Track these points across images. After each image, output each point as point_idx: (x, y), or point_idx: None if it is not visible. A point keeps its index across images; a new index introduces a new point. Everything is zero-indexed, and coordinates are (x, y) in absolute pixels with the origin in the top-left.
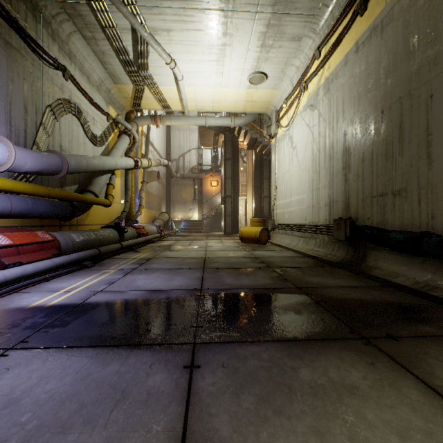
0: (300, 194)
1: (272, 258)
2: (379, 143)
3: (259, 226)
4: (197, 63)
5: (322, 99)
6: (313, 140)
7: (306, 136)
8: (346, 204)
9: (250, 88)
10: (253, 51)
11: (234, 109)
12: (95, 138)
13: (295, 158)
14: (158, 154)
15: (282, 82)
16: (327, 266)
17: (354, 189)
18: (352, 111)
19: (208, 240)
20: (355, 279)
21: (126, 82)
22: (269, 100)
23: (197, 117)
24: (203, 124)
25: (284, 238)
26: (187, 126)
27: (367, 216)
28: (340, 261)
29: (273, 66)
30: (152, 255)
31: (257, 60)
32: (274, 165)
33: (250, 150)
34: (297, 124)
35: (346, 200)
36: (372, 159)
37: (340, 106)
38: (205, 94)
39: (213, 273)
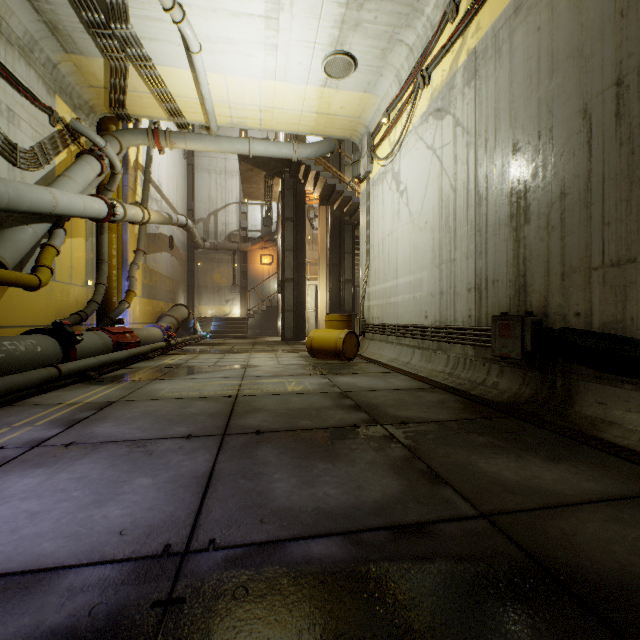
0: (415, 273)
1: (374, 394)
2: (610, 152)
3: (341, 329)
4: (228, 18)
5: (463, 92)
6: (443, 173)
7: (427, 167)
8: (519, 286)
9: (326, 87)
10: (334, 2)
11: (299, 127)
12: (13, 151)
13: (406, 210)
14: (170, 208)
15: (382, 77)
16: (493, 414)
17: (540, 255)
18: (535, 100)
19: (252, 353)
20: (592, 460)
21: (88, 51)
22: (358, 115)
23: (234, 138)
24: (244, 152)
25: (383, 349)
26: (223, 166)
27: (576, 309)
28: (510, 400)
29: (368, 42)
30: (122, 393)
31: (341, 25)
32: (365, 225)
33: (323, 208)
34: (410, 149)
35: (519, 278)
36: (590, 189)
37: (503, 96)
38: (247, 92)
39: (244, 455)
